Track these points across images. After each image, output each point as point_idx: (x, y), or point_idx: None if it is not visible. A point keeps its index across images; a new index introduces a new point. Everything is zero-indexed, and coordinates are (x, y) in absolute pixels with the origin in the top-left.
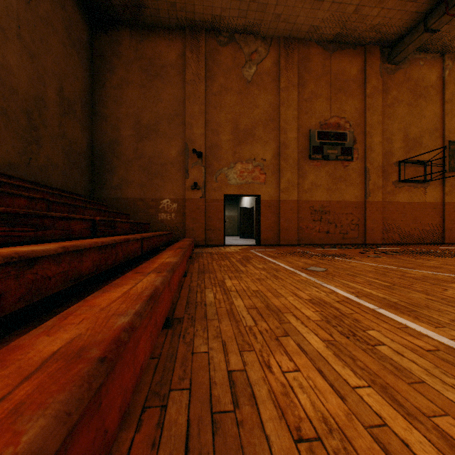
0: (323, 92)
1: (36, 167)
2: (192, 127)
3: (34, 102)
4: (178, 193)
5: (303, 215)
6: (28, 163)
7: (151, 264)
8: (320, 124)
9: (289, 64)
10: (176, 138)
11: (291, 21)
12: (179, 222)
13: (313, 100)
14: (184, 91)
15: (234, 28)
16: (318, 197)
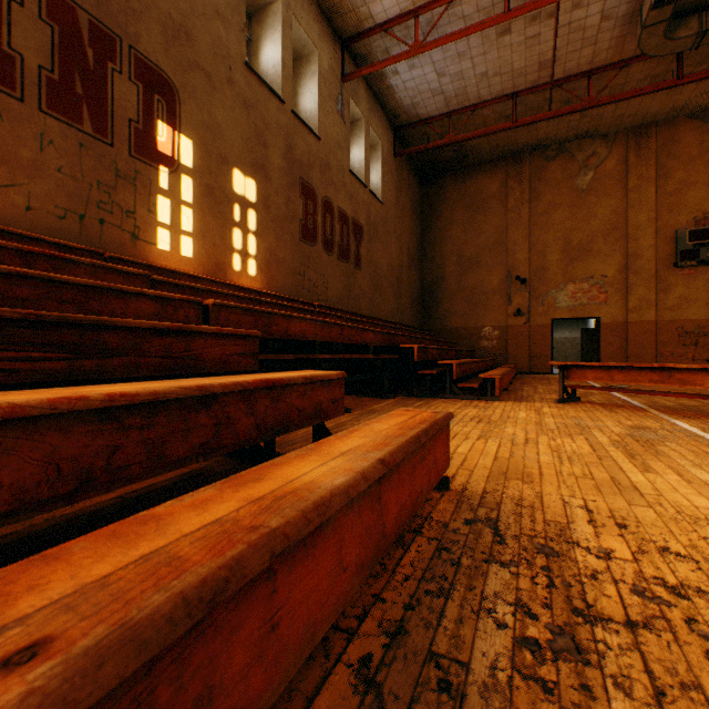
0: (700, 177)
1: (399, 313)
2: (514, 254)
3: (399, 269)
4: (500, 321)
5: (665, 338)
6: (397, 312)
7: (497, 369)
8: (695, 219)
9: (641, 157)
10: (497, 266)
11: (640, 113)
12: (500, 349)
13: (682, 191)
14: (506, 218)
15: (564, 139)
16: (691, 315)
